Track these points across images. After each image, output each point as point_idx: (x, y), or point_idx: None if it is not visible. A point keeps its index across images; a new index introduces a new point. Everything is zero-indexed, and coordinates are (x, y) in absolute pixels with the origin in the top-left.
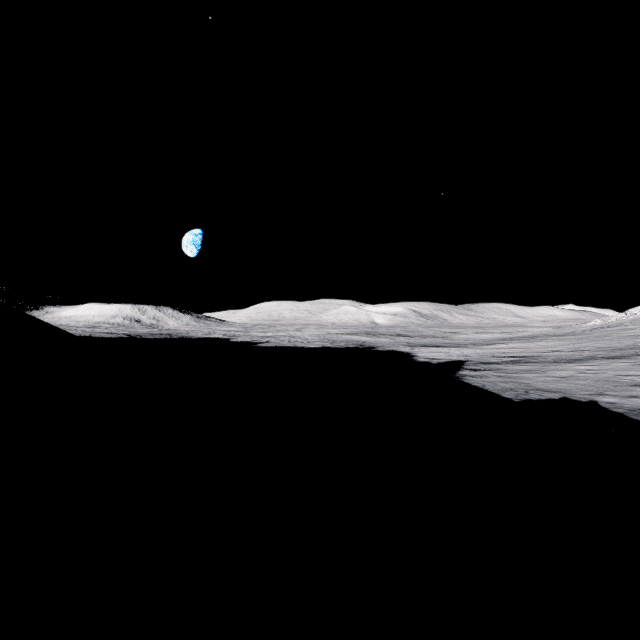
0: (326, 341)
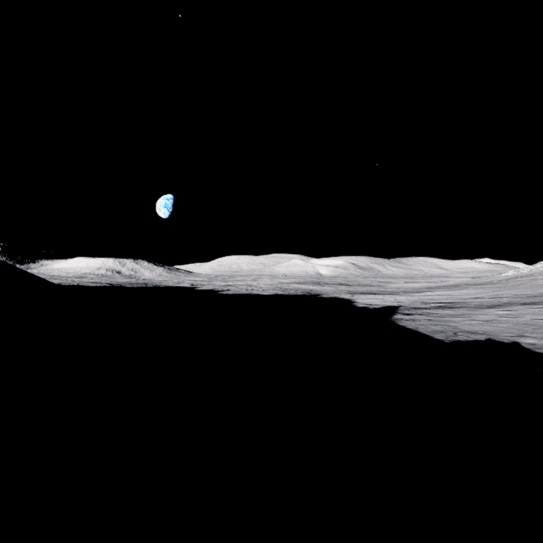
0: (278, 289)
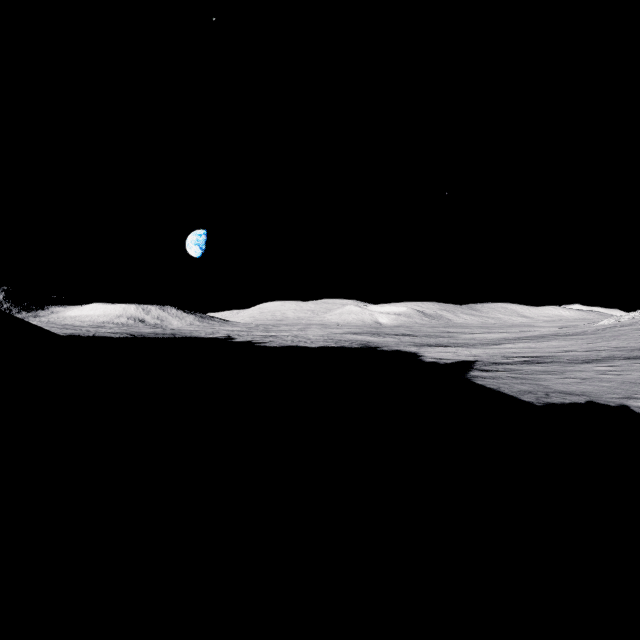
0: (330, 341)
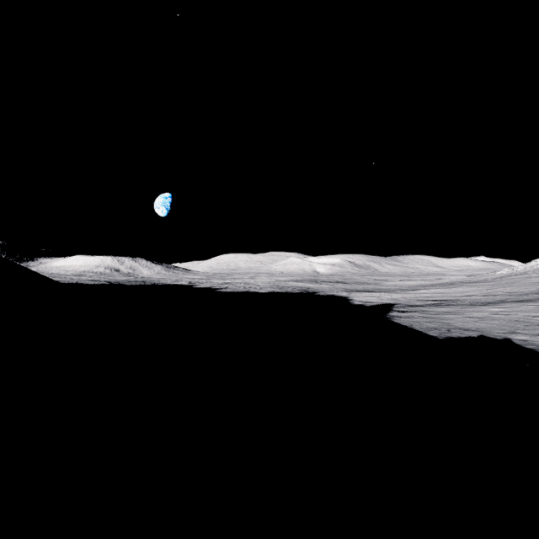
0: (275, 287)
